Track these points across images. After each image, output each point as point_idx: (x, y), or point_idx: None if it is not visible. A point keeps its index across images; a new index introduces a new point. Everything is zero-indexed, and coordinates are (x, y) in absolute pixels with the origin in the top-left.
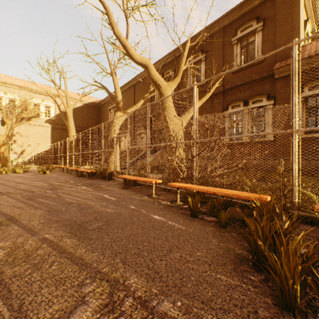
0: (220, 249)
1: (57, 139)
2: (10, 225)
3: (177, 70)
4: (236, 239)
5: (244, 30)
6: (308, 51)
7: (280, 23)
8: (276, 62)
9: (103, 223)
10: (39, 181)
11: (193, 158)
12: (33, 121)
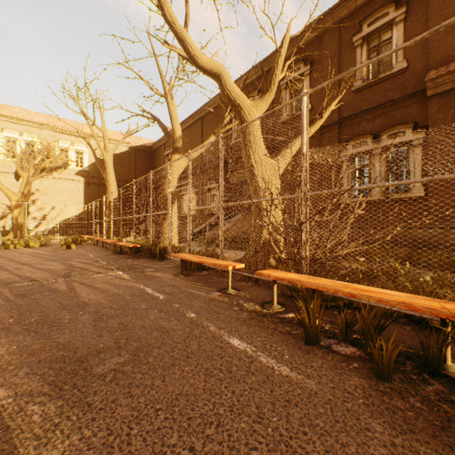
0: None
1: (93, 198)
2: None
3: (269, 80)
4: (427, 420)
5: (374, 22)
6: None
7: (436, 5)
8: (430, 69)
9: (129, 355)
10: (54, 261)
11: (301, 225)
12: (59, 173)
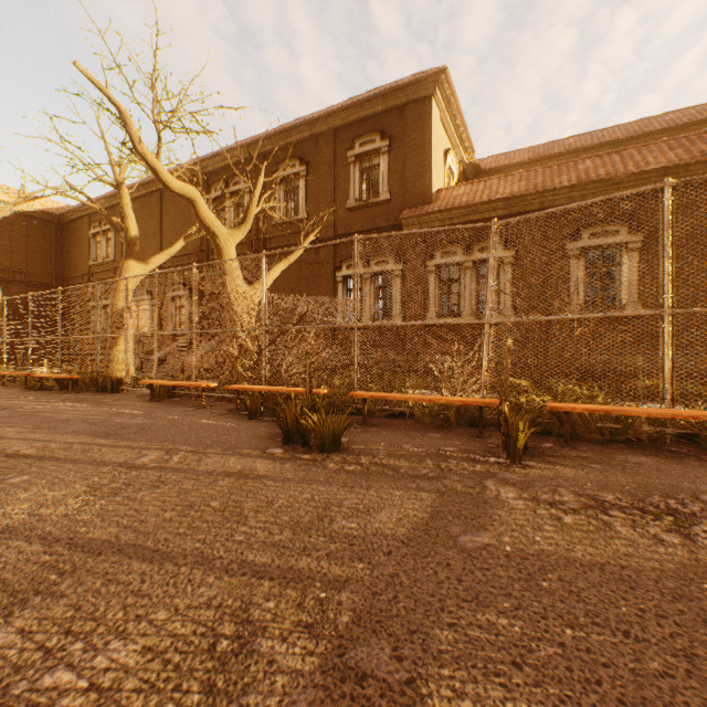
0: (265, 432)
1: None
2: None
3: (245, 214)
4: None
5: (366, 144)
6: (441, 201)
7: (410, 150)
8: (406, 207)
9: (138, 429)
10: None
11: (262, 352)
12: None
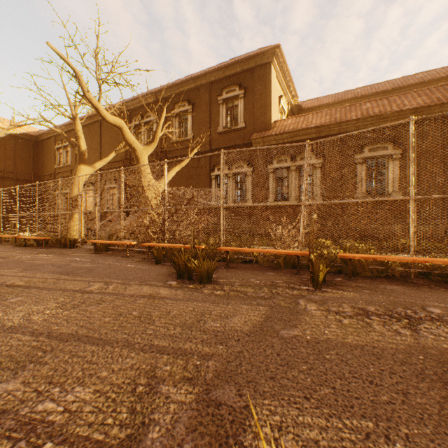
0: (166, 272)
1: None
2: (1, 276)
3: (154, 136)
4: None
5: (229, 92)
6: (277, 128)
7: (257, 96)
8: (255, 132)
9: (87, 270)
10: None
11: (164, 222)
12: None
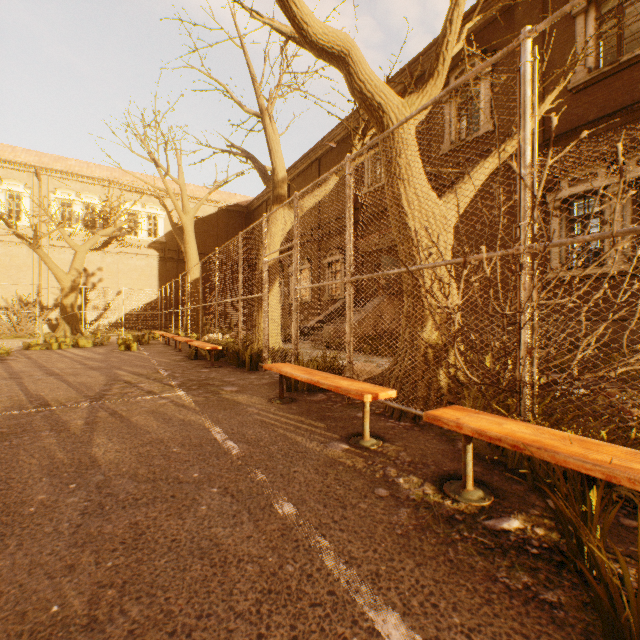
0: None
1: (170, 280)
2: None
3: (435, 55)
4: None
5: None
6: None
7: None
8: None
9: None
10: (96, 370)
11: (518, 313)
12: (127, 246)
